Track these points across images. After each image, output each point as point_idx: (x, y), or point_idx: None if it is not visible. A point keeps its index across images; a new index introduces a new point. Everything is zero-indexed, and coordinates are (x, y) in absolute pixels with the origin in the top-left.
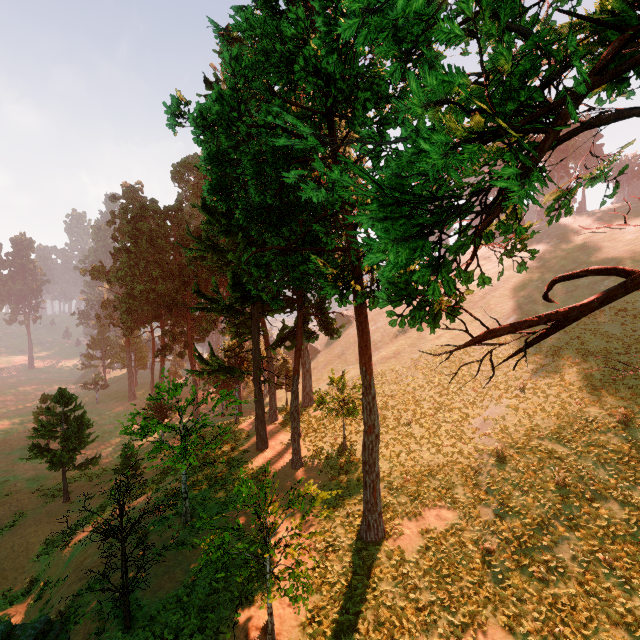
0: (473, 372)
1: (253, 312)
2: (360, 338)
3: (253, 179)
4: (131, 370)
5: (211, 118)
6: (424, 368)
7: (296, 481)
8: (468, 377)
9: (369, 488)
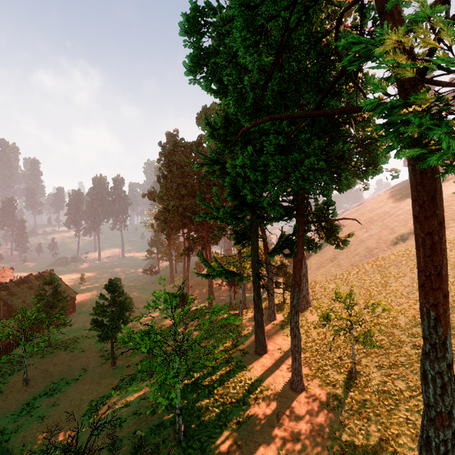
0: None
1: (252, 220)
2: (425, 260)
3: (242, 30)
4: (171, 263)
5: None
6: None
7: (297, 411)
8: None
9: None
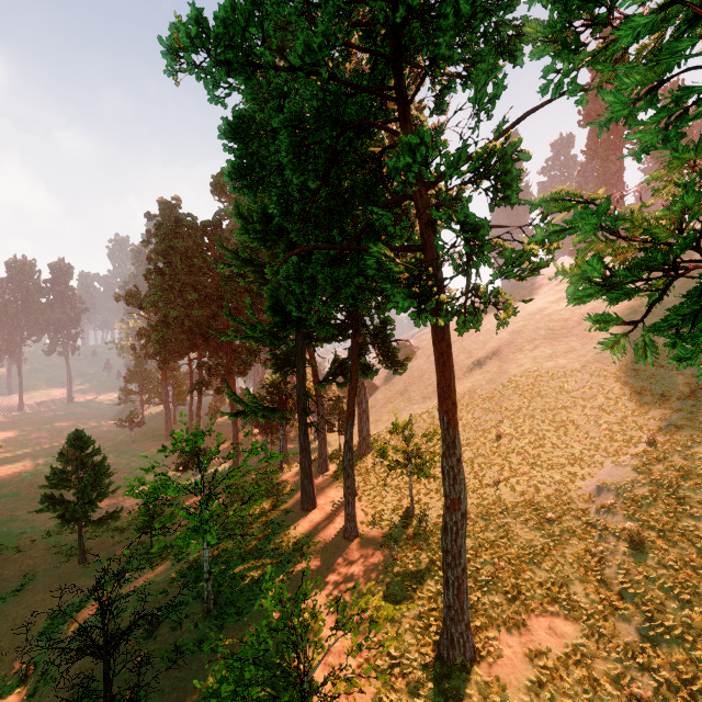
0: (575, 416)
1: (297, 340)
2: (440, 375)
3: (289, 154)
4: (168, 406)
5: (215, 33)
6: (509, 410)
7: (350, 558)
8: (568, 423)
9: (452, 587)
